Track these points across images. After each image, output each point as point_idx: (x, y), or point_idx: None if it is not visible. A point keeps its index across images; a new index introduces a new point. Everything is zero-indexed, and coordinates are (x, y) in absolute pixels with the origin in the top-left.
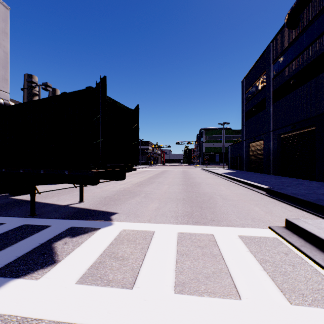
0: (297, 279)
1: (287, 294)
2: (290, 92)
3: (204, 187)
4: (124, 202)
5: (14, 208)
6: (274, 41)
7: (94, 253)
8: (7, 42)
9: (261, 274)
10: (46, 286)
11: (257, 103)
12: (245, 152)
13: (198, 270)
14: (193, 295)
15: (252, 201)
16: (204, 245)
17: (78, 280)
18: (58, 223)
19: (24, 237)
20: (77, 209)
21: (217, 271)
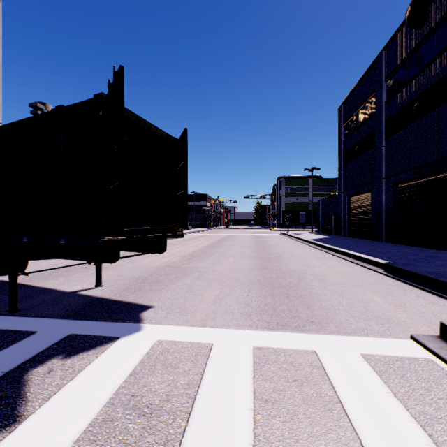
0: None
1: None
2: (412, 122)
3: (288, 261)
4: (166, 286)
5: None
6: (387, 48)
7: (97, 398)
8: None
9: None
10: None
11: (362, 139)
12: (343, 209)
13: (301, 446)
14: None
15: (367, 285)
16: (303, 376)
17: None
18: (51, 326)
19: None
20: (88, 299)
21: None
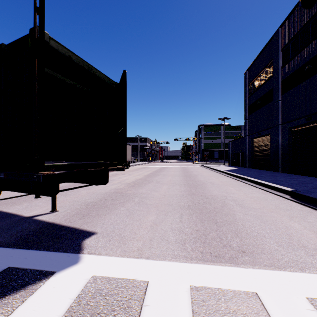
0: None
1: None
2: (304, 80)
3: (210, 188)
4: (111, 211)
5: None
6: (283, 26)
7: None
8: None
9: None
10: None
11: (263, 95)
12: (248, 147)
13: None
14: None
15: (281, 211)
16: None
17: None
18: None
19: None
20: (41, 224)
21: None
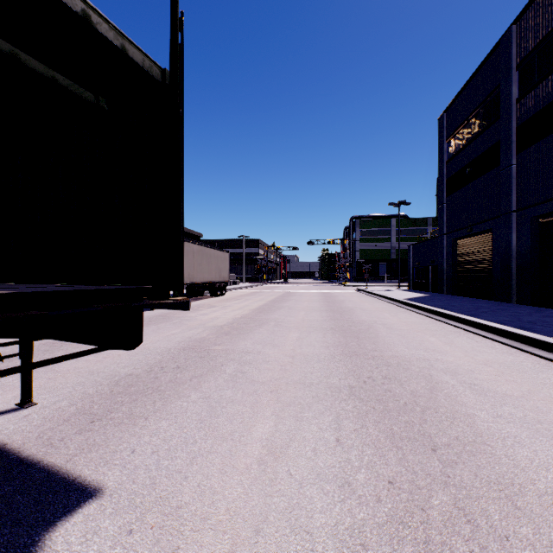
0: None
1: None
2: None
3: (387, 339)
4: (164, 405)
5: None
6: (521, 20)
7: None
8: None
9: None
10: None
11: (478, 157)
12: (447, 256)
13: None
14: None
15: None
16: None
17: None
18: None
19: None
20: None
21: None
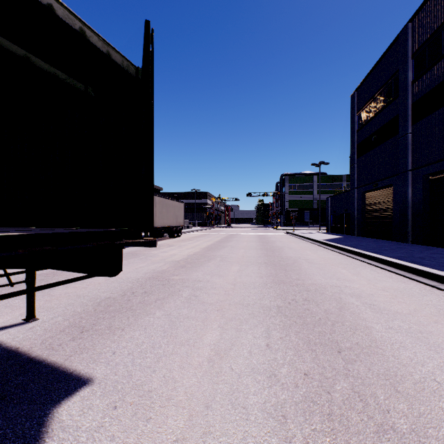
0: None
1: None
2: None
3: (308, 270)
4: (136, 320)
5: None
6: (415, 19)
7: None
8: None
9: None
10: None
11: (381, 127)
12: (357, 206)
13: None
14: None
15: None
16: None
17: None
18: None
19: None
20: None
21: None
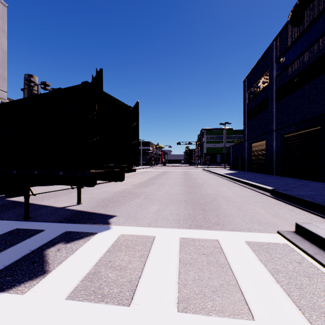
0: (316, 294)
1: (307, 313)
2: (293, 91)
3: (206, 188)
4: (124, 204)
5: (9, 210)
6: (277, 39)
7: (89, 262)
8: (5, 40)
9: (275, 287)
10: (32, 303)
11: (260, 103)
12: (247, 152)
13: (204, 282)
14: (199, 314)
15: (257, 203)
16: (209, 252)
17: (69, 294)
18: (53, 226)
19: (15, 243)
20: (74, 211)
21: (225, 283)
